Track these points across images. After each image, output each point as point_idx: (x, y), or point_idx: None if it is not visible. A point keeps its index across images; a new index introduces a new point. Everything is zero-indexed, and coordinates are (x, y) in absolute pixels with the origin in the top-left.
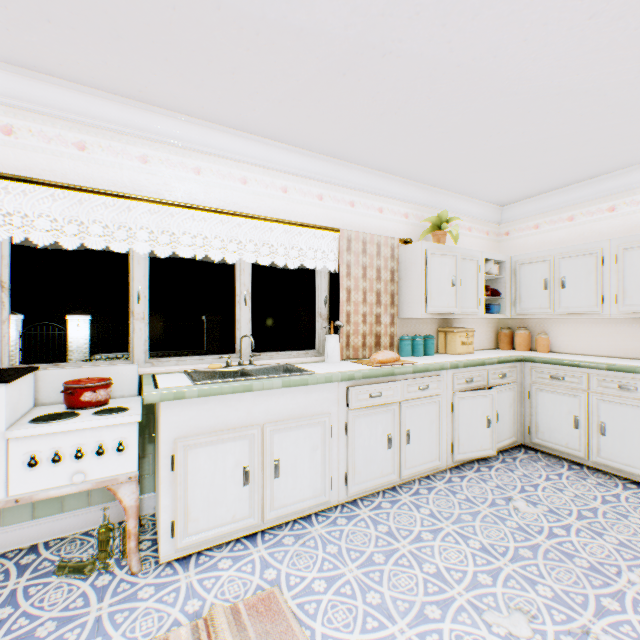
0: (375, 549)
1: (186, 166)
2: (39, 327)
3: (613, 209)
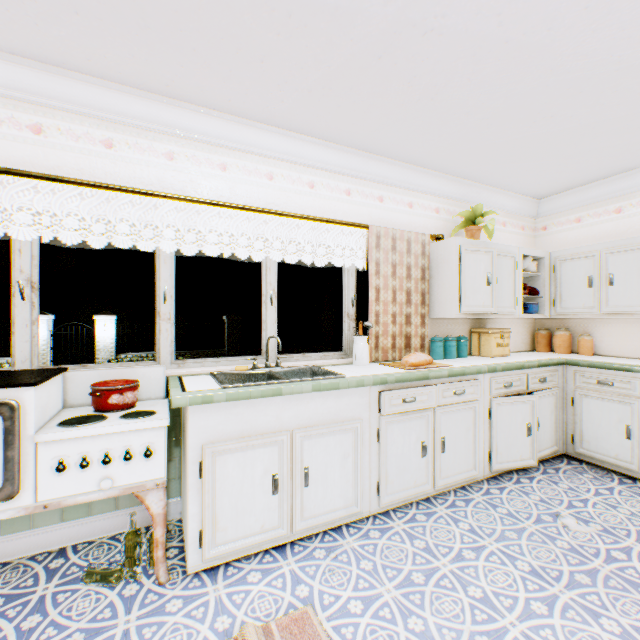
0: (413, 567)
1: (212, 162)
2: (69, 327)
3: None
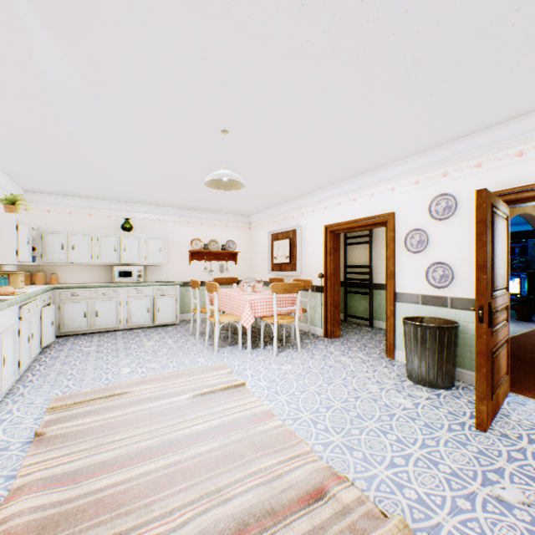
0: (65, 377)
1: None
2: None
3: (92, 215)
